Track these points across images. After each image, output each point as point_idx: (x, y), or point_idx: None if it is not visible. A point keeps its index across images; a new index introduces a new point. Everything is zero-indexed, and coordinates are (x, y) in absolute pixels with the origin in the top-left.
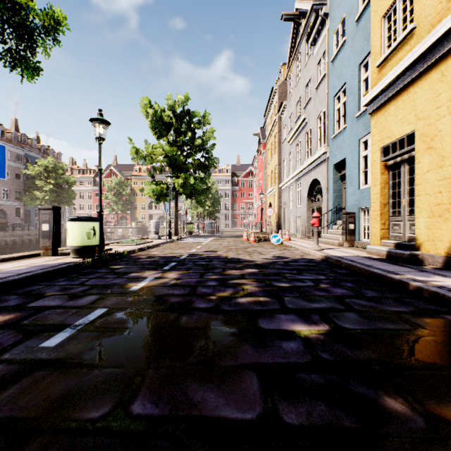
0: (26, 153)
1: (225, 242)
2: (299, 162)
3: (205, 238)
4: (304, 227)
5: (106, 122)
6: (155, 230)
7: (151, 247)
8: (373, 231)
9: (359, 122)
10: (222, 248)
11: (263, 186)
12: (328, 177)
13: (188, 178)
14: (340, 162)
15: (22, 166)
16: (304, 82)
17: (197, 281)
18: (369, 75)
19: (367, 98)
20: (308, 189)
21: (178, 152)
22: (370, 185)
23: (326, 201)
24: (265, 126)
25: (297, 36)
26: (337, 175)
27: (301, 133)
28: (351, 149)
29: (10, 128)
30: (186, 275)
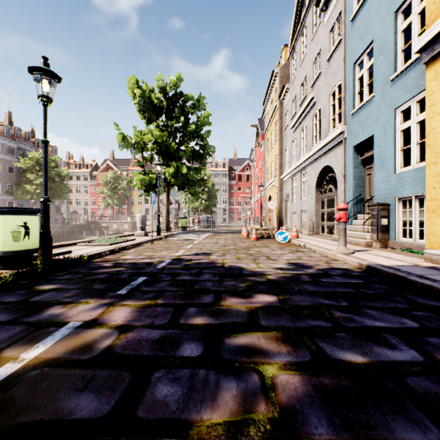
0: (19, 147)
1: (221, 240)
2: (304, 149)
3: (199, 234)
4: (312, 222)
5: (52, 75)
6: (141, 226)
7: (128, 247)
8: (432, 228)
9: (395, 86)
10: (217, 248)
11: (261, 179)
12: (345, 162)
13: (180, 167)
14: (363, 142)
15: (15, 160)
16: (311, 57)
17: (160, 339)
18: (413, 21)
19: (424, 38)
20: (316, 179)
21: (170, 140)
22: (414, 167)
23: (343, 190)
24: (263, 116)
25: (301, 9)
26: (357, 159)
27: (308, 116)
28: (382, 123)
29: (4, 121)
30: (146, 316)
